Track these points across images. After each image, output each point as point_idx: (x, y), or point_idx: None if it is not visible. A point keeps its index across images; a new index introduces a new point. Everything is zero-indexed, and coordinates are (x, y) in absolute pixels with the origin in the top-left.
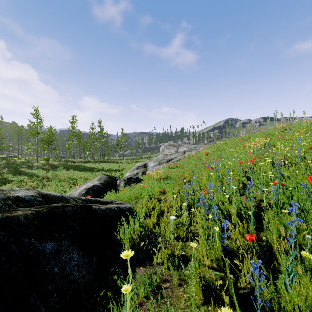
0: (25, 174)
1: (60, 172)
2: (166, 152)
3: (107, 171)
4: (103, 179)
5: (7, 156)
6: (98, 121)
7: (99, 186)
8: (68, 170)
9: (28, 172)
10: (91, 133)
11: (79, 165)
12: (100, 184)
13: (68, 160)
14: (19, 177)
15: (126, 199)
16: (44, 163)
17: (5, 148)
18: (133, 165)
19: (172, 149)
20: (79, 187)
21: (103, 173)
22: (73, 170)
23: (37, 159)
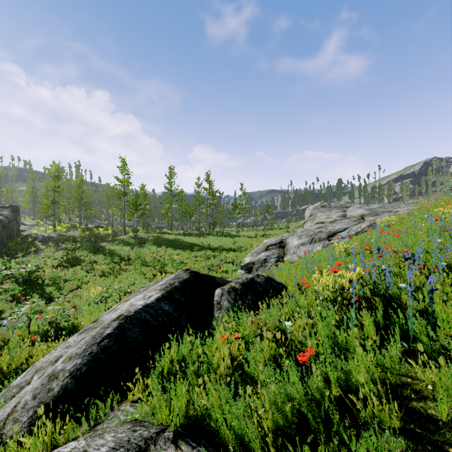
0: (102, 251)
1: (147, 250)
2: (321, 218)
3: (215, 251)
4: (177, 284)
5: (93, 226)
6: (206, 173)
7: (161, 310)
8: (159, 248)
9: (104, 249)
10: (197, 192)
11: (176, 240)
12: (165, 300)
13: (165, 232)
14: (93, 256)
15: (225, 426)
16: (132, 235)
17: (94, 216)
18: (258, 241)
19: (332, 212)
20: (123, 302)
21: (206, 255)
22: (167, 248)
23: (124, 230)
